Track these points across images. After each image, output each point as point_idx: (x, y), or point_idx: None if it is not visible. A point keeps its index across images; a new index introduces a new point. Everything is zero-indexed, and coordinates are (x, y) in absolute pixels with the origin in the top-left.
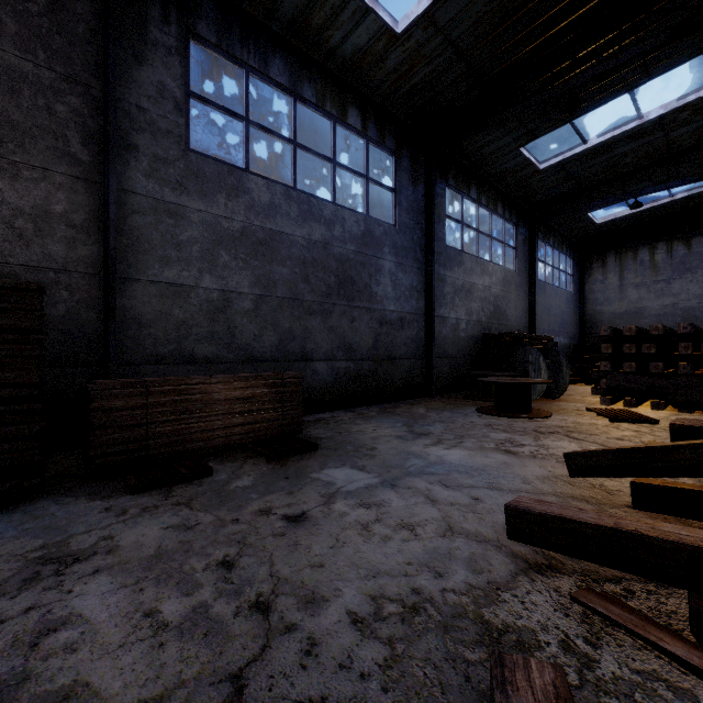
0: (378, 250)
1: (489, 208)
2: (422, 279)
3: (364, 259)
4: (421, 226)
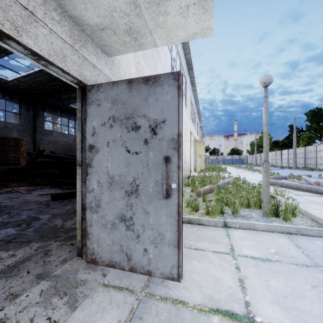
0: (10, 131)
1: (67, 118)
2: (32, 139)
3: (3, 134)
4: (31, 124)
